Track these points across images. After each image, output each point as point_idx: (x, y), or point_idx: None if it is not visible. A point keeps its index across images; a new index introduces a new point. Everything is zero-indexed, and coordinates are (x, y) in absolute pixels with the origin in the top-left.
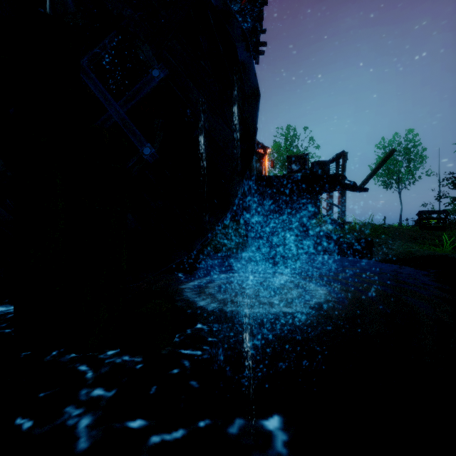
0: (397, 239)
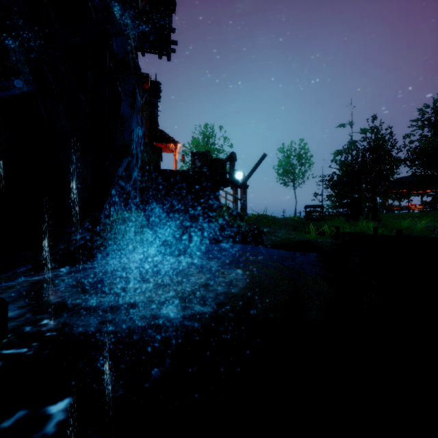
0: (283, 228)
